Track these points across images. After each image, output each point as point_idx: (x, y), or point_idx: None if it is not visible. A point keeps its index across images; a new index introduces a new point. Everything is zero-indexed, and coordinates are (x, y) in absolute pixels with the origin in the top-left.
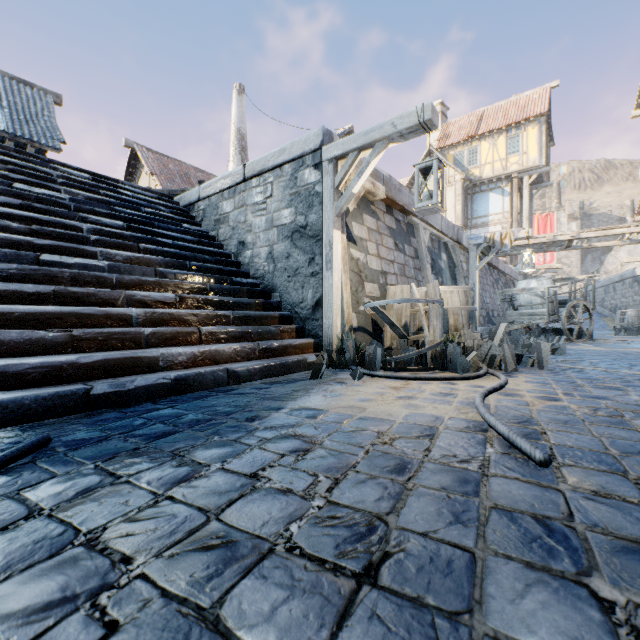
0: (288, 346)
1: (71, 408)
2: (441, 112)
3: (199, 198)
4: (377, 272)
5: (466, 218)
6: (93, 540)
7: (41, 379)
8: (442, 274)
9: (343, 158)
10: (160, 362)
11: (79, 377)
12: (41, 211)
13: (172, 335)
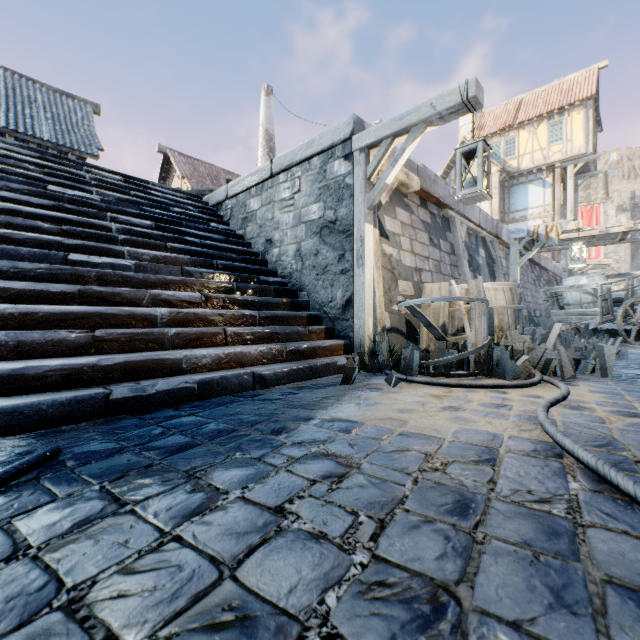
0: (317, 348)
1: (89, 413)
2: None
3: (227, 197)
4: (411, 269)
5: (503, 212)
6: (76, 601)
7: (61, 382)
8: (480, 271)
9: (375, 147)
10: (183, 364)
11: (100, 380)
12: (73, 212)
13: (196, 336)
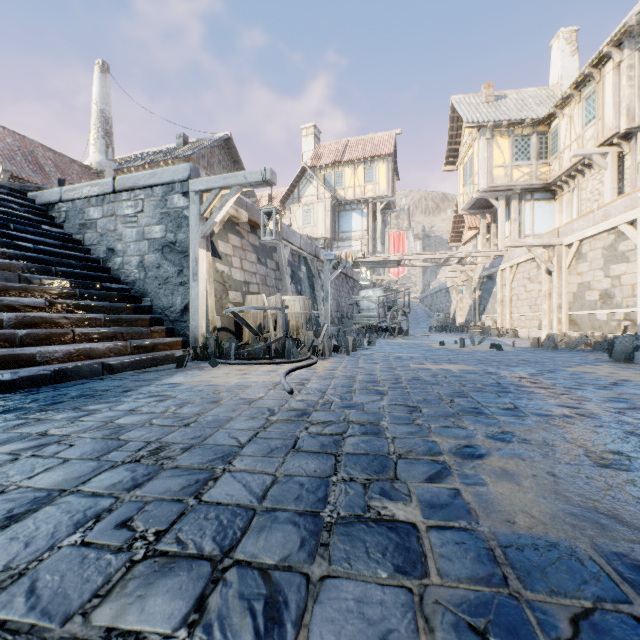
0: (158, 344)
1: None
2: (314, 134)
3: (61, 199)
4: (241, 282)
5: (334, 232)
6: (43, 434)
7: None
8: (301, 283)
9: (208, 192)
10: (38, 358)
11: None
12: None
13: (46, 336)
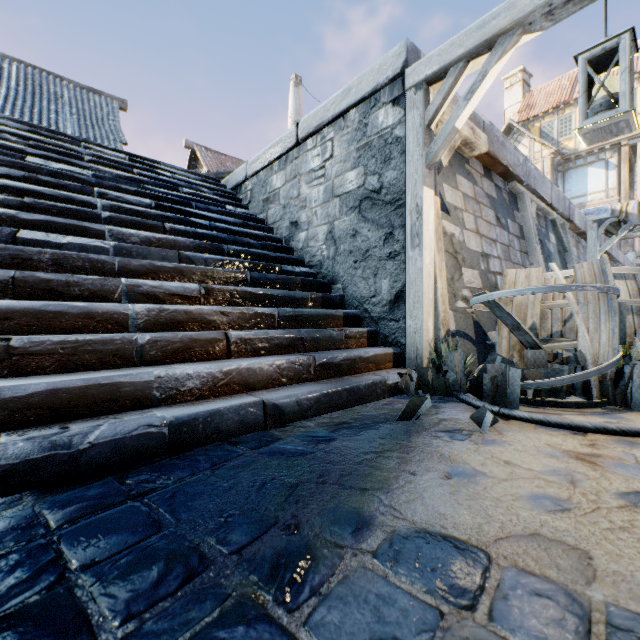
0: (357, 359)
1: None
2: (522, 80)
3: (246, 176)
4: (476, 254)
5: None
6: None
7: None
8: (551, 260)
9: (438, 79)
10: (154, 391)
11: None
12: (49, 185)
13: (183, 344)
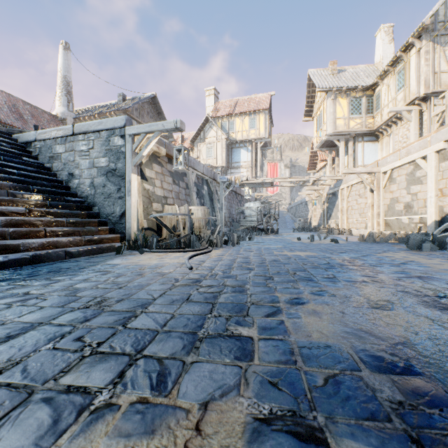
0: (104, 238)
1: None
2: (214, 94)
3: (36, 139)
4: (161, 197)
5: (228, 162)
6: (27, 293)
7: None
8: (204, 198)
9: (138, 135)
10: (21, 247)
11: None
12: None
13: (27, 232)
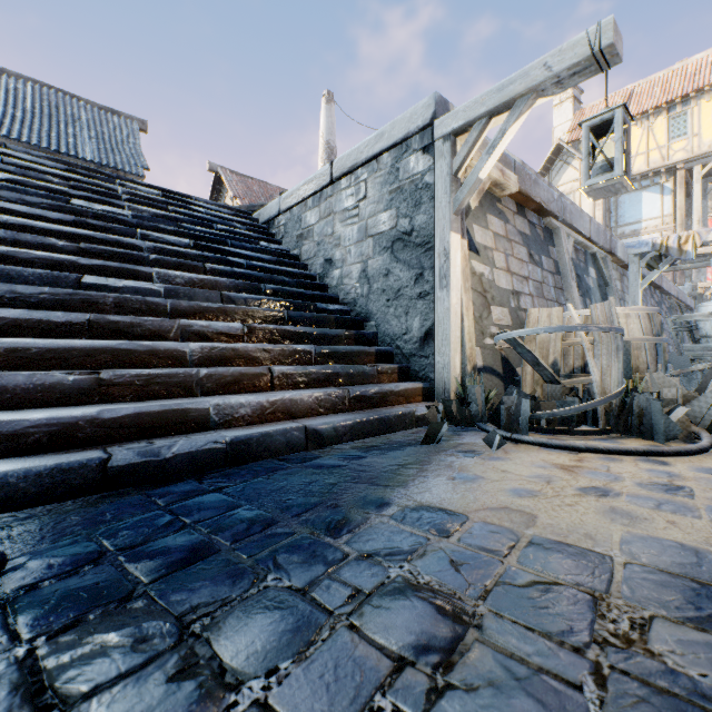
0: (388, 393)
1: (79, 487)
2: (573, 97)
3: (279, 211)
4: (507, 292)
5: (608, 227)
6: None
7: (47, 442)
8: (590, 295)
9: (464, 132)
10: (214, 416)
11: (101, 438)
12: (96, 229)
13: (234, 378)
